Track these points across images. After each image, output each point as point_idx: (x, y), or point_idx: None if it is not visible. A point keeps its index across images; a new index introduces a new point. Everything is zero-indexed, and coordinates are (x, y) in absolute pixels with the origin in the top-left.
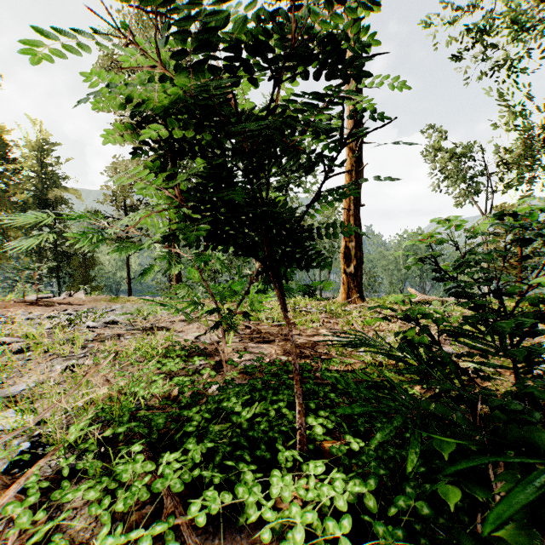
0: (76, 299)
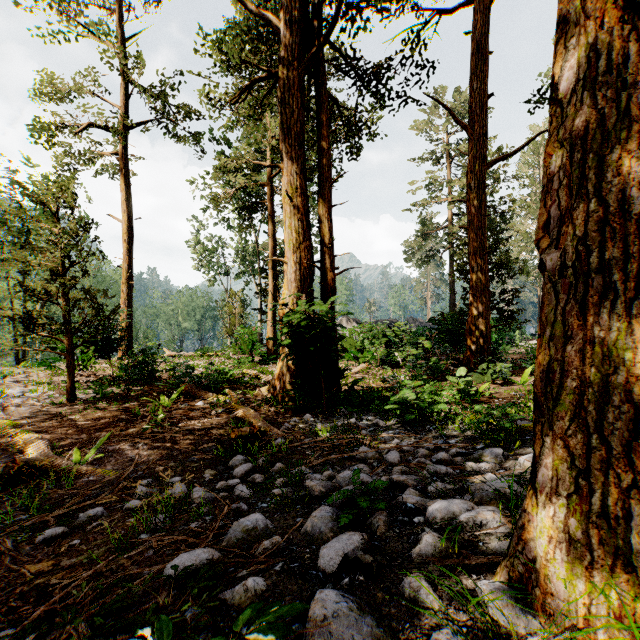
0: None
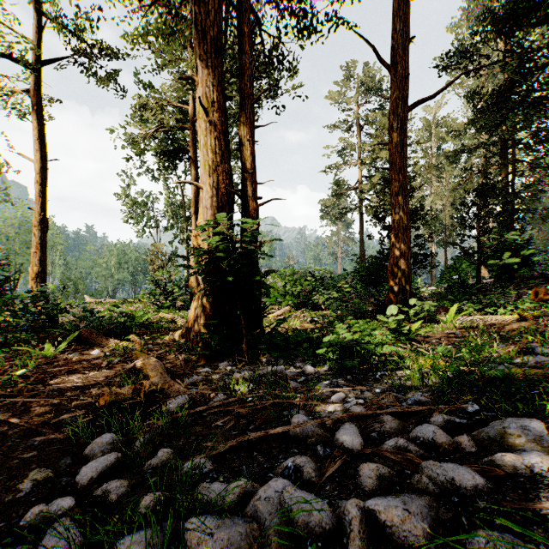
0: None
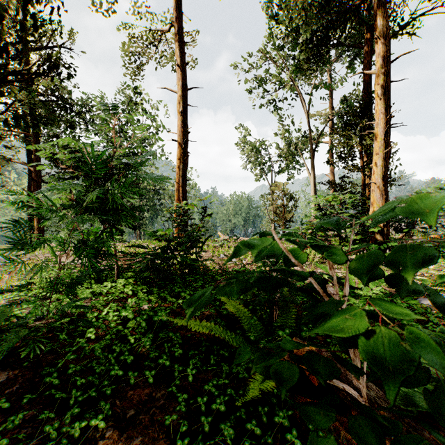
0: None
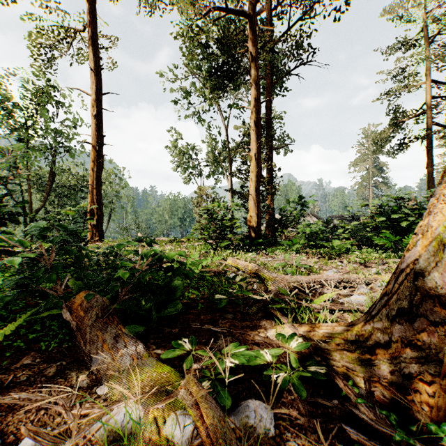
0: None
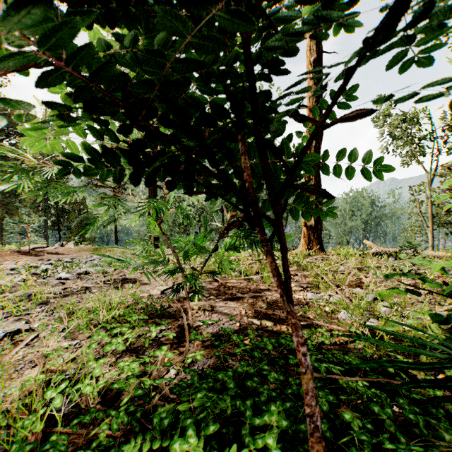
0: (65, 249)
